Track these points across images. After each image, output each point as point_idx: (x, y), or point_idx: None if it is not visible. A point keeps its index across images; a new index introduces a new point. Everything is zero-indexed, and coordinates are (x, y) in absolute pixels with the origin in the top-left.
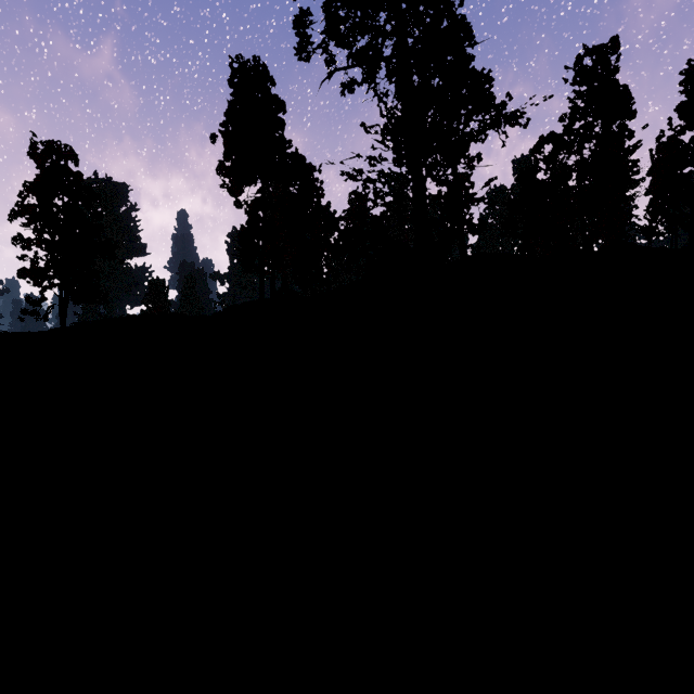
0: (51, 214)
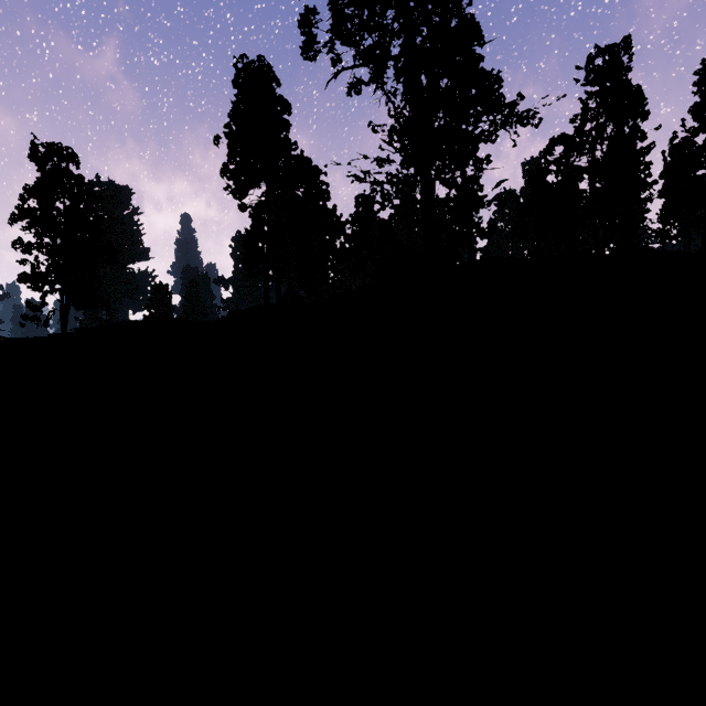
0: (52, 217)
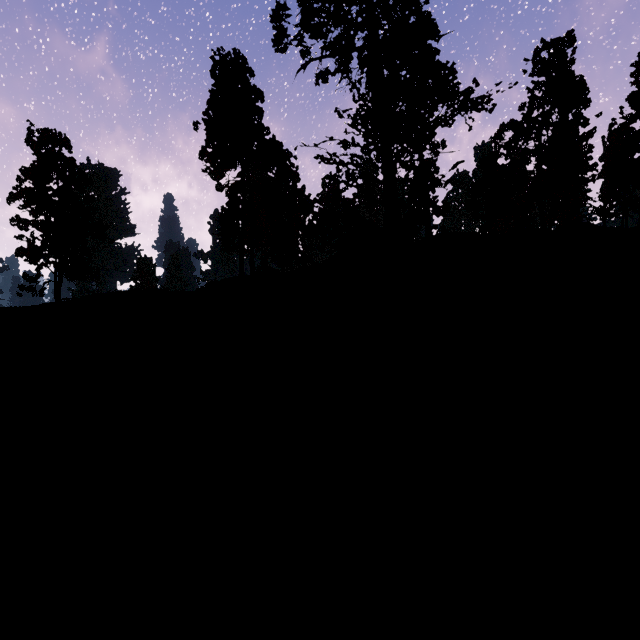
0: (46, 197)
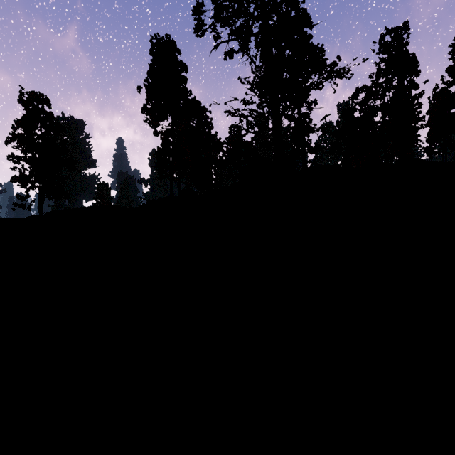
0: (33, 140)
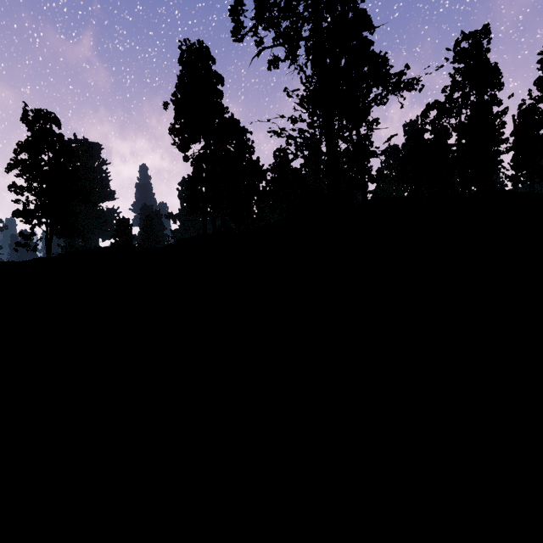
0: (39, 167)
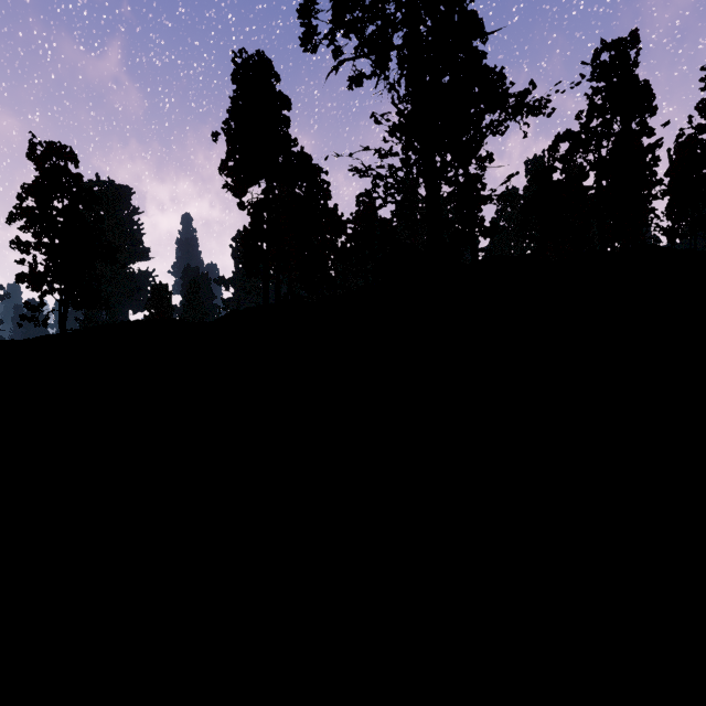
0: (50, 217)
